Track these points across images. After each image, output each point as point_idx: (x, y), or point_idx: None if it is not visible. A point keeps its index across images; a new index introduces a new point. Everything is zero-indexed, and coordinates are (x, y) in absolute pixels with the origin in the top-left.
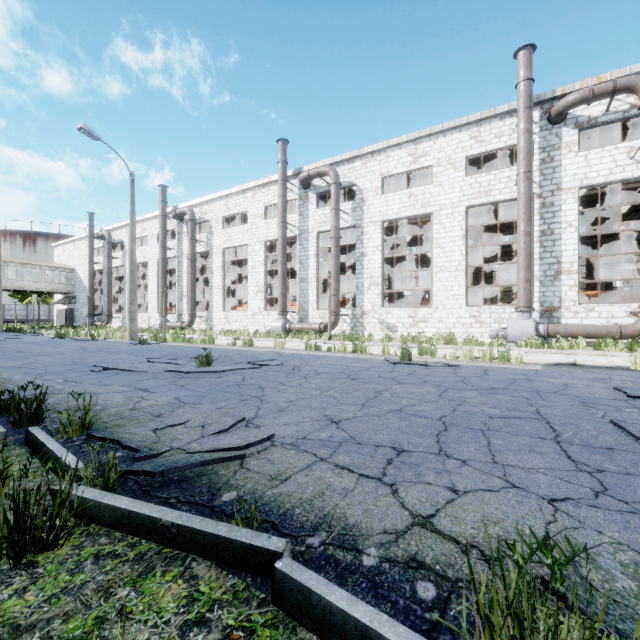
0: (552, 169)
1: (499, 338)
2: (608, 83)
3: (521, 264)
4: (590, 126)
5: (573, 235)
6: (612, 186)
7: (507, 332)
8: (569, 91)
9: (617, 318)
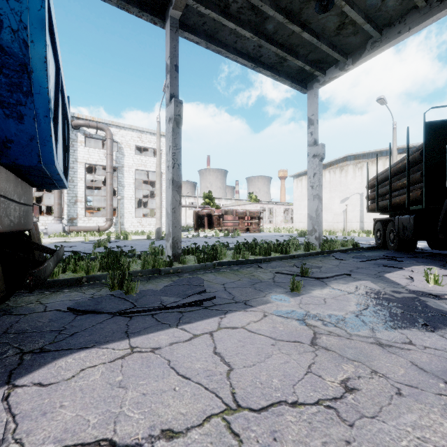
0: (73, 150)
1: (44, 234)
2: (95, 123)
3: (56, 195)
4: (90, 137)
5: (83, 184)
6: (100, 166)
7: (48, 230)
8: (81, 117)
9: (100, 223)
